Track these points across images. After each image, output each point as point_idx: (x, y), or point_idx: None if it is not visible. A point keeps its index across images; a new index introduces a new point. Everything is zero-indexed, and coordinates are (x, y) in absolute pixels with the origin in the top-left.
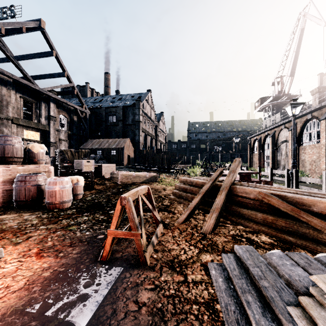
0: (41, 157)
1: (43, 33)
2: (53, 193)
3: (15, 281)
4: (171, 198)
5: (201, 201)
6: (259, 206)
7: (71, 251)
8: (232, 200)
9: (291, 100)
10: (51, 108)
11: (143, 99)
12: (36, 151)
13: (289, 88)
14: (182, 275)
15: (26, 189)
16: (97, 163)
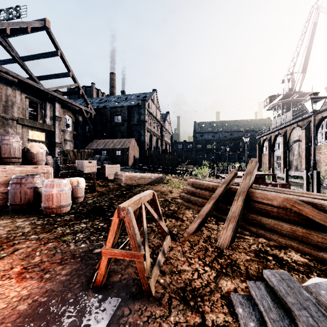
0: (40, 157)
1: (48, 33)
2: (50, 196)
3: None
4: (179, 202)
5: (214, 208)
6: (285, 214)
7: (60, 272)
8: (249, 207)
9: (311, 94)
10: (56, 108)
11: (148, 99)
12: (35, 151)
13: (300, 86)
14: (198, 314)
15: (21, 192)
16: (101, 163)
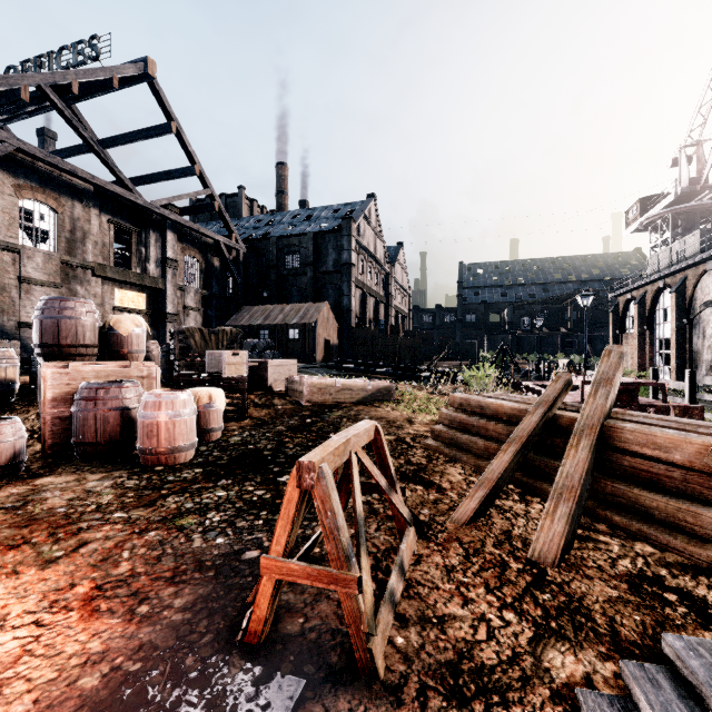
0: (135, 344)
1: (152, 88)
2: (154, 428)
3: (2, 700)
4: (430, 445)
5: (518, 463)
6: (705, 487)
7: (170, 601)
8: (607, 464)
9: None
10: (167, 243)
11: (358, 215)
12: (126, 332)
13: None
14: None
15: (97, 417)
16: (259, 356)
